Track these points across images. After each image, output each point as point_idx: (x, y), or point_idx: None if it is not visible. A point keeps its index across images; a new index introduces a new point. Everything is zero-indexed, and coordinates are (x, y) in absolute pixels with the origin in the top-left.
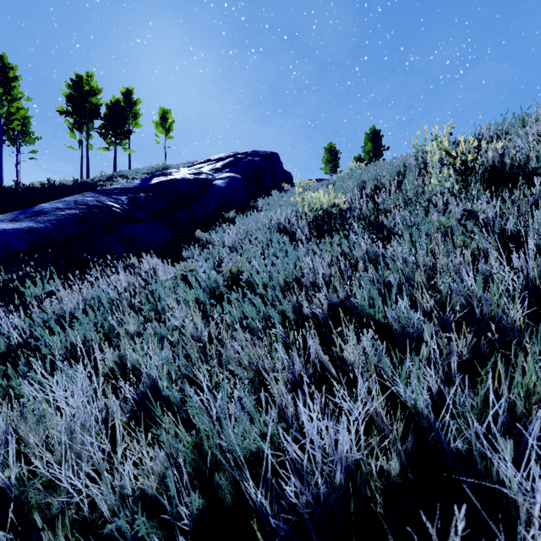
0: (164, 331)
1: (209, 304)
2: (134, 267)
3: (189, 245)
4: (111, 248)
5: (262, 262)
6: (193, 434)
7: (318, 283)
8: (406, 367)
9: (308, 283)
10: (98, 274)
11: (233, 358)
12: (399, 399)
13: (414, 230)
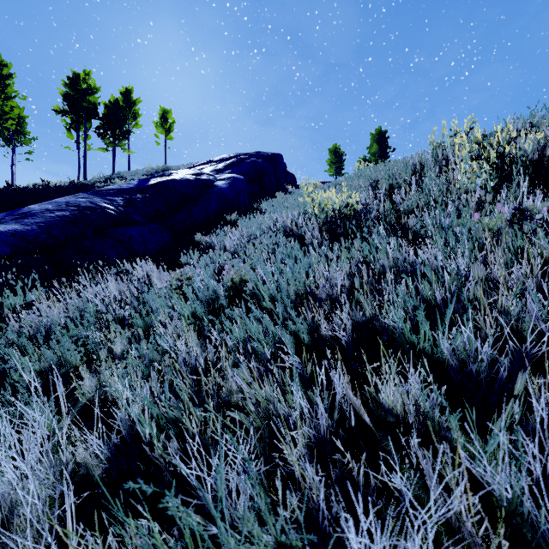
0: (152, 354)
1: (206, 320)
2: (128, 273)
3: (188, 249)
4: (103, 253)
5: (268, 270)
6: (175, 533)
7: (335, 296)
8: (497, 440)
9: (323, 296)
10: (86, 281)
11: (235, 391)
12: (477, 479)
13: (451, 233)
